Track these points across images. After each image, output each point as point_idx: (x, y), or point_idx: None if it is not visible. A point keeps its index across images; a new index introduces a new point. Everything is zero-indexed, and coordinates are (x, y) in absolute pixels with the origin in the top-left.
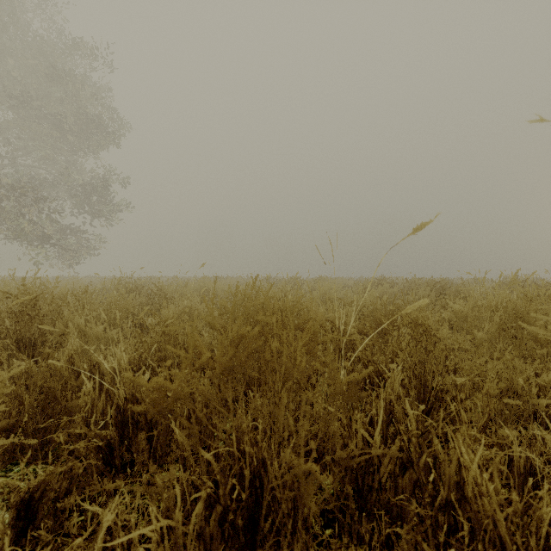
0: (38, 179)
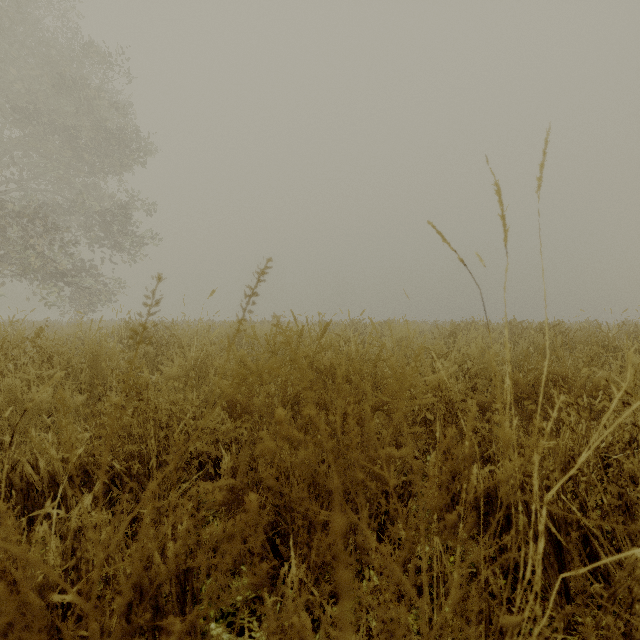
0: (50, 205)
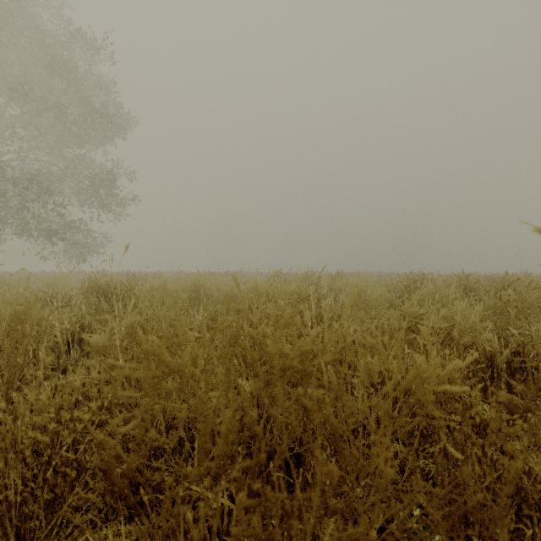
0: (44, 172)
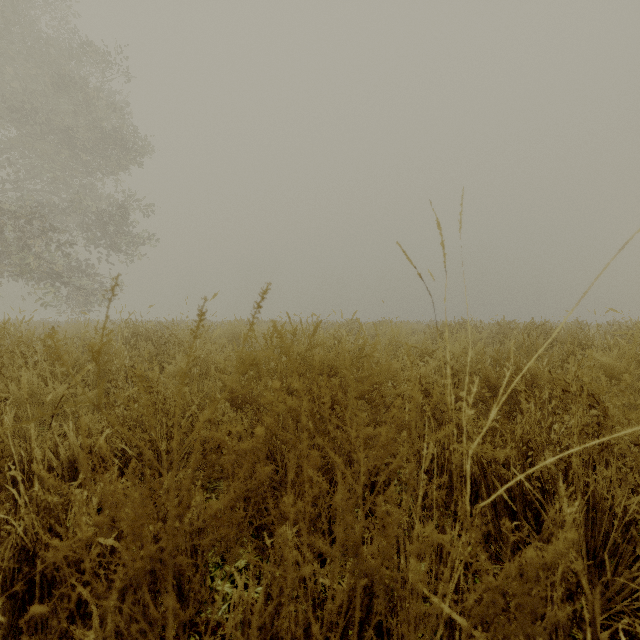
0: (47, 205)
